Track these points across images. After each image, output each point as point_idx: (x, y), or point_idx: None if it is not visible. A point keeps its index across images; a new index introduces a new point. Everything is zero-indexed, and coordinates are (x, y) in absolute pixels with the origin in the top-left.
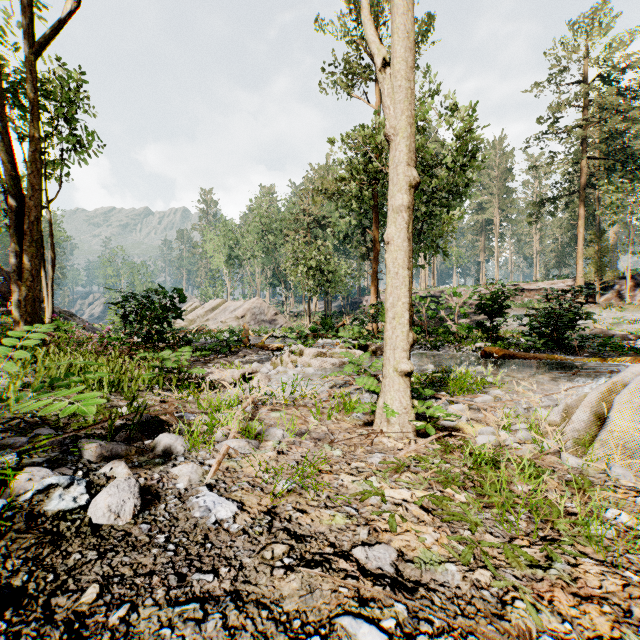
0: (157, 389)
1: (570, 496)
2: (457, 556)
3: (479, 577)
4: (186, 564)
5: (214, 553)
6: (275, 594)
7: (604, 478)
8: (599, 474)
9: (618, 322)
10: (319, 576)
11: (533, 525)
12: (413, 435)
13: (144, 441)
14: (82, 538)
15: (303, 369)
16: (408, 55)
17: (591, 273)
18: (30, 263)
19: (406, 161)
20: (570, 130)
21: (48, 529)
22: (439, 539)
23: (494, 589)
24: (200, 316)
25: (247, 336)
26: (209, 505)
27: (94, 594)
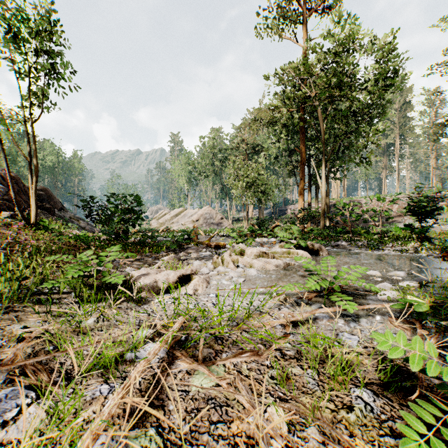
0: (71, 298)
1: None
2: None
3: None
4: None
5: None
6: None
7: None
8: None
9: None
10: None
11: None
12: None
13: None
14: None
15: (244, 270)
16: None
17: None
18: None
19: None
20: None
21: None
22: None
23: None
24: (167, 220)
25: (196, 235)
26: None
27: None
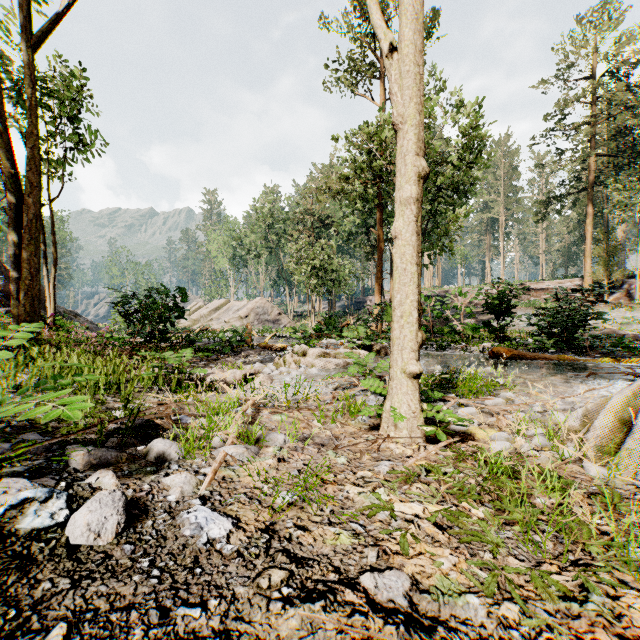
0: (156, 390)
1: (605, 516)
2: (479, 585)
3: (506, 612)
4: (170, 595)
5: (203, 580)
6: (271, 634)
7: (633, 490)
8: (626, 486)
9: (628, 322)
10: (322, 611)
11: (561, 546)
12: (422, 441)
13: (137, 447)
14: (56, 562)
15: (306, 370)
16: (417, 38)
17: (599, 272)
18: (29, 261)
19: (415, 150)
20: (578, 127)
21: (18, 552)
22: (457, 564)
23: (525, 628)
24: (204, 316)
25: (250, 336)
26: (201, 522)
27: (59, 636)
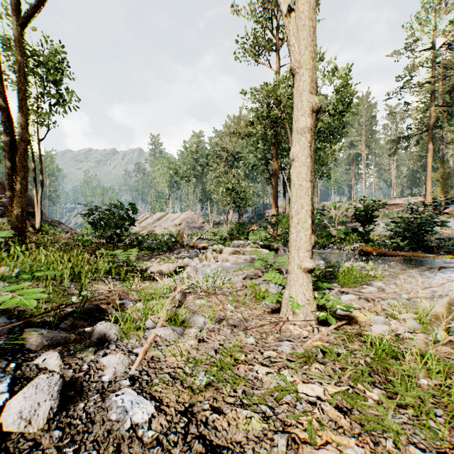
0: (110, 279)
1: None
2: None
3: None
4: None
5: None
6: None
7: None
8: None
9: None
10: None
11: None
12: (315, 323)
13: (85, 328)
14: None
15: (222, 263)
16: None
17: (437, 192)
18: (19, 183)
19: (309, 89)
20: (421, 85)
21: None
22: None
23: None
24: (150, 224)
25: (182, 238)
26: (126, 406)
27: None
